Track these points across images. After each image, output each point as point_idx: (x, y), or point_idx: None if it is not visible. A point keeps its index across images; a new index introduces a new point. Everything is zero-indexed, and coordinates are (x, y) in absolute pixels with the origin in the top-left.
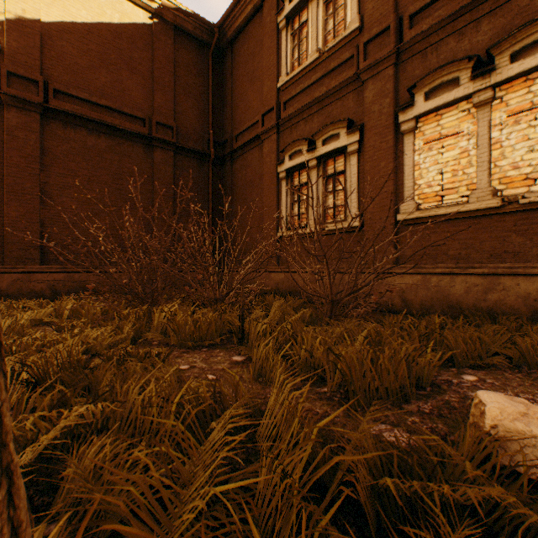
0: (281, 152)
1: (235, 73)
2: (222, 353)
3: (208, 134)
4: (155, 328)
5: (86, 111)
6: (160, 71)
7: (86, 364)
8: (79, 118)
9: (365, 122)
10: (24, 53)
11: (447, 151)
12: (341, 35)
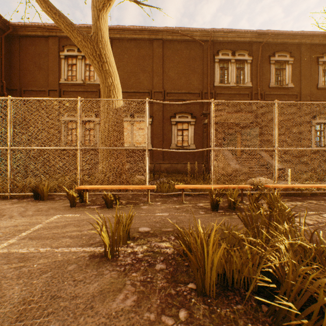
0: (62, 112)
1: (23, 55)
2: None
3: (1, 82)
4: None
5: None
6: None
7: None
8: None
9: None
10: None
11: (125, 132)
12: (93, 82)
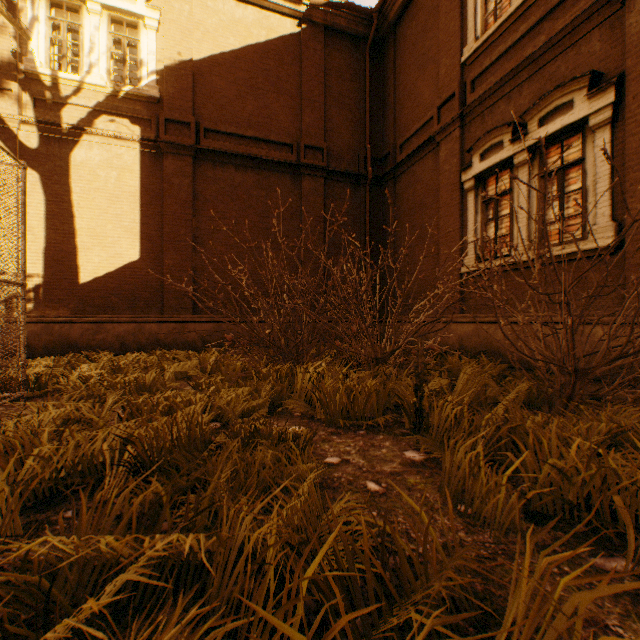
0: (466, 152)
1: (399, 64)
2: (387, 442)
3: (364, 151)
4: (298, 393)
5: (233, 146)
6: (308, 84)
7: (211, 438)
8: (227, 155)
9: (627, 68)
10: (179, 97)
11: None
12: None
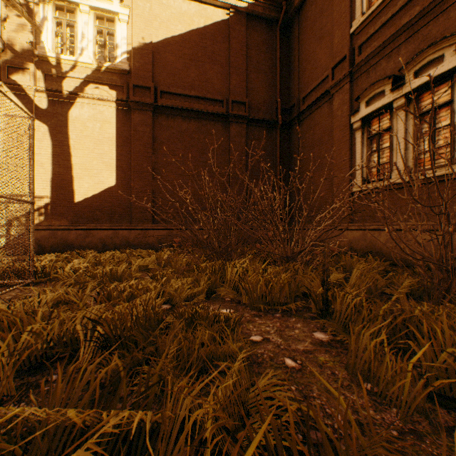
0: (354, 101)
1: (302, 38)
2: (299, 324)
3: (275, 103)
4: (228, 283)
5: (180, 103)
6: (234, 56)
7: (162, 317)
8: (176, 109)
9: None
10: (143, 69)
11: None
12: None
